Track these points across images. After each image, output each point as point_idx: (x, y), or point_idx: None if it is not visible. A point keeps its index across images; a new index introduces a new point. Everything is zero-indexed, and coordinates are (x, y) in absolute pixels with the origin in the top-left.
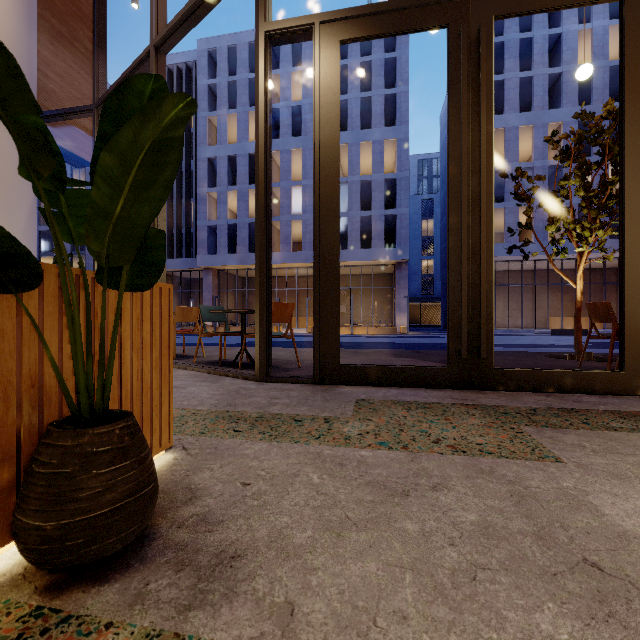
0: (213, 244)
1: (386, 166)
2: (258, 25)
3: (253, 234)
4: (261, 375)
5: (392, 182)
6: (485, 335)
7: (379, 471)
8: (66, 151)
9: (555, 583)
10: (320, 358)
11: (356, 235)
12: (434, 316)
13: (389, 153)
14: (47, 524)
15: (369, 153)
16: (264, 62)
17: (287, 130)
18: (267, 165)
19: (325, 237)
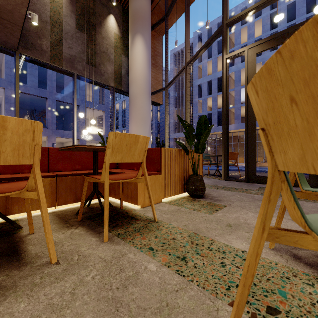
0: None
1: None
2: (223, 57)
3: (219, 116)
4: (224, 178)
5: None
6: None
7: (257, 197)
8: (154, 102)
9: (287, 210)
10: (247, 173)
11: None
12: None
13: None
14: (193, 188)
15: None
16: (225, 69)
17: (238, 60)
18: (226, 104)
19: (250, 128)
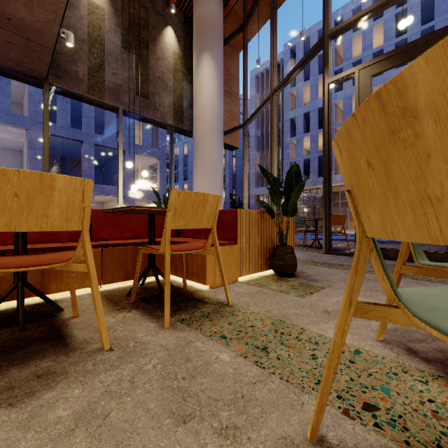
0: None
1: None
2: (324, 81)
3: (321, 163)
4: (326, 250)
5: None
6: None
7: (369, 277)
8: (228, 145)
9: None
10: None
11: None
12: None
13: None
14: (280, 263)
15: None
16: (327, 98)
17: (348, 82)
18: (329, 148)
19: None
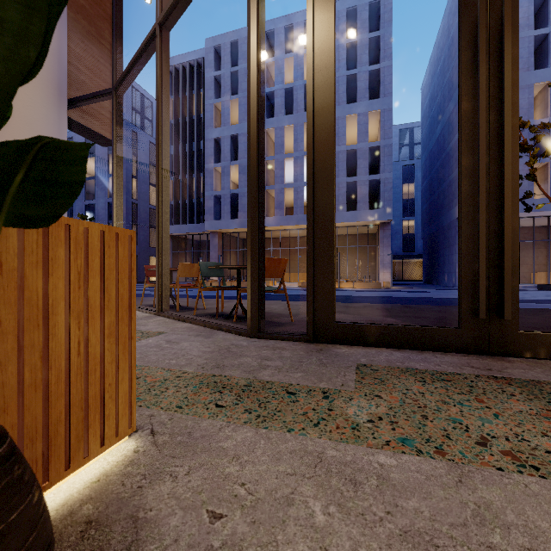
0: (218, 211)
1: (370, 136)
2: None
3: None
4: (253, 331)
5: (376, 150)
6: (509, 293)
7: (415, 504)
8: (94, 132)
9: None
10: (314, 315)
11: (342, 199)
12: (415, 272)
13: (373, 124)
14: None
15: (354, 125)
16: (256, 13)
17: (281, 109)
18: (259, 118)
19: (319, 188)
